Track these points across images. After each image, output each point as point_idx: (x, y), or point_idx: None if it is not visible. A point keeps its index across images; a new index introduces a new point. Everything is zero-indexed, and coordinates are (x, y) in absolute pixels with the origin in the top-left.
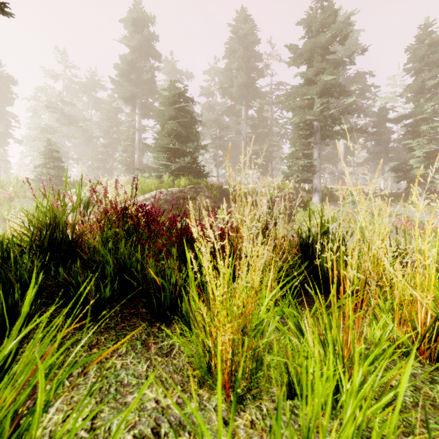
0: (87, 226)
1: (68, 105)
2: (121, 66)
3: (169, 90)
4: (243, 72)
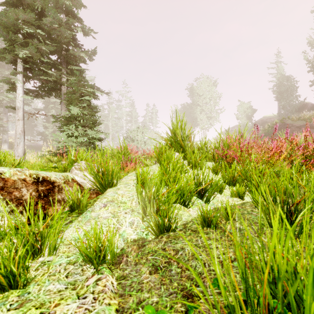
0: None
1: None
2: None
3: None
4: None
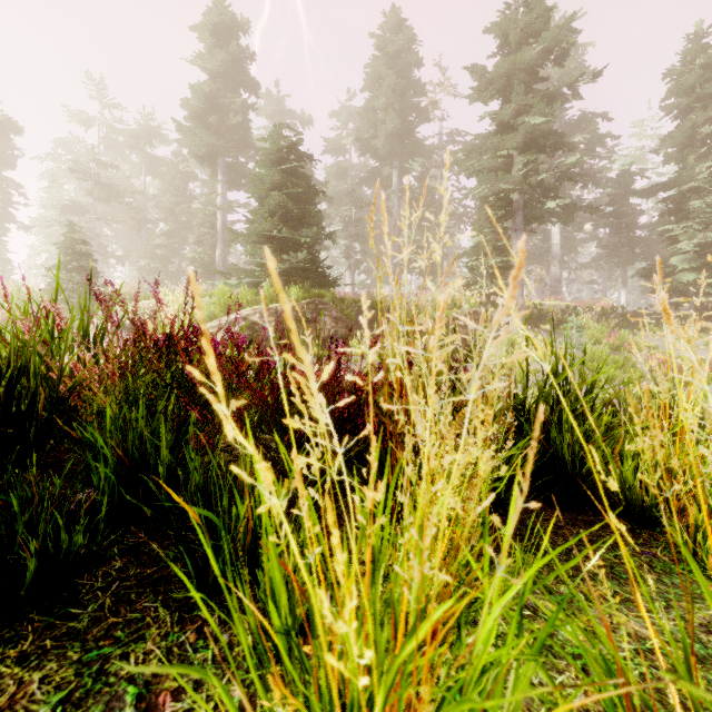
0: (91, 371)
1: (106, 169)
2: (193, 102)
3: (272, 140)
4: (395, 113)
